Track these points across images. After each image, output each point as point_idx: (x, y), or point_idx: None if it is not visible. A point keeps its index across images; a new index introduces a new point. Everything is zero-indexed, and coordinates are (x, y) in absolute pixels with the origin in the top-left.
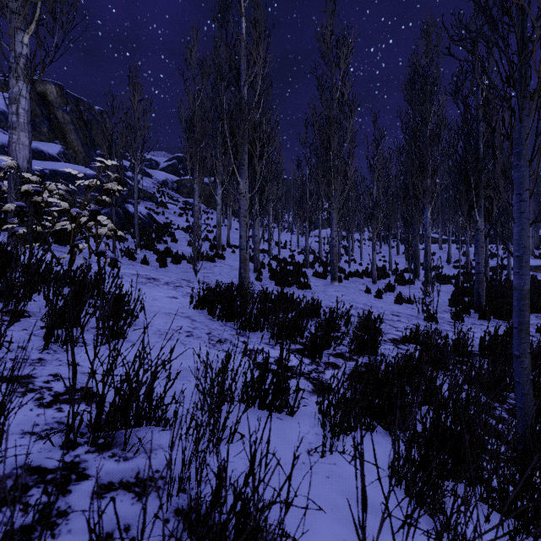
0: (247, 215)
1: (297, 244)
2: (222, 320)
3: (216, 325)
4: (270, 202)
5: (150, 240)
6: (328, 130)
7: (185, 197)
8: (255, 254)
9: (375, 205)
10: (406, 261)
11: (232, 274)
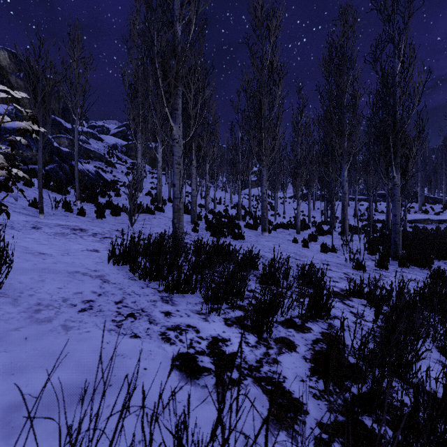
0: (181, 163)
1: (230, 201)
2: (145, 279)
3: (135, 287)
4: (207, 162)
5: (94, 194)
6: (259, 94)
7: (133, 159)
8: (192, 206)
9: (299, 165)
10: (321, 215)
11: (170, 225)
